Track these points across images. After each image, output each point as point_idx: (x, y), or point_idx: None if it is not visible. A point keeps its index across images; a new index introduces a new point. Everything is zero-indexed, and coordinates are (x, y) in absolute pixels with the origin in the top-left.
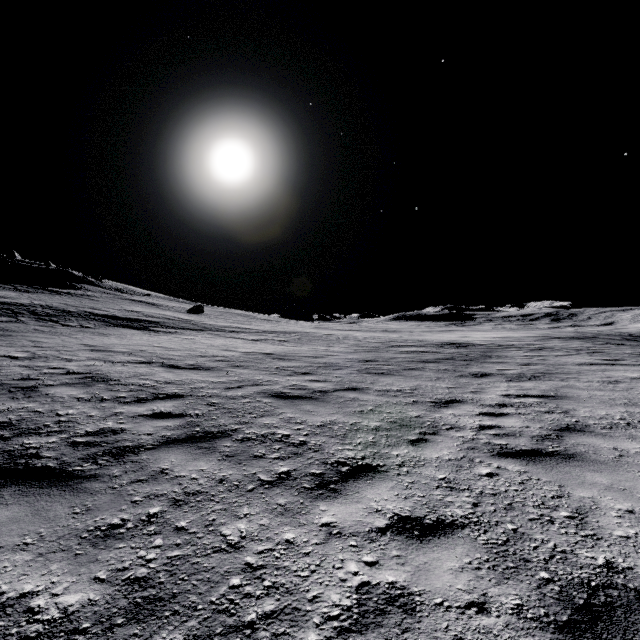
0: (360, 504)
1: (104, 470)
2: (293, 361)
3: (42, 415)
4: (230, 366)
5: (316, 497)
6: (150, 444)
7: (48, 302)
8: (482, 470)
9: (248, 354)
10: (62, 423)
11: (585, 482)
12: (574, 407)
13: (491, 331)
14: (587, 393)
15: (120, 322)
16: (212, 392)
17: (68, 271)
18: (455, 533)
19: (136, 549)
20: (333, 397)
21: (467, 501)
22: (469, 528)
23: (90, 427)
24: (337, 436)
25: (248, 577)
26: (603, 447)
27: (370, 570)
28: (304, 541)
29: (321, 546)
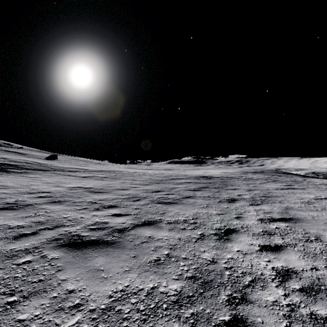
0: None
1: None
2: (105, 194)
3: None
4: (47, 202)
5: None
6: None
7: None
8: None
9: (72, 189)
10: None
11: None
12: (317, 231)
13: (217, 169)
14: (307, 214)
15: None
16: None
17: None
18: None
19: None
20: (130, 238)
21: None
22: None
23: None
24: None
25: None
26: None
27: None
28: None
29: None
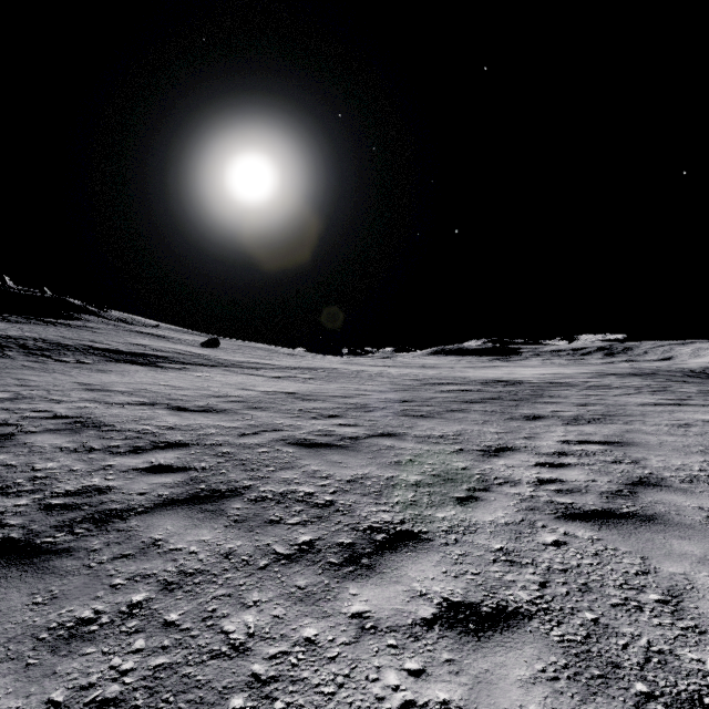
0: (400, 585)
1: (81, 542)
2: (319, 402)
3: (14, 470)
4: (246, 408)
5: (345, 576)
6: (142, 506)
7: (41, 334)
8: (546, 537)
9: (268, 394)
10: (37, 480)
11: (673, 553)
12: (644, 456)
13: (540, 367)
14: (656, 439)
15: (123, 357)
16: (223, 439)
17: (66, 299)
18: (521, 626)
19: (109, 655)
20: (365, 445)
21: (532, 580)
22: (538, 618)
23: (71, 485)
24: (370, 494)
25: (254, 696)
26: (686, 506)
27: (415, 683)
28: (329, 640)
29: (351, 647)
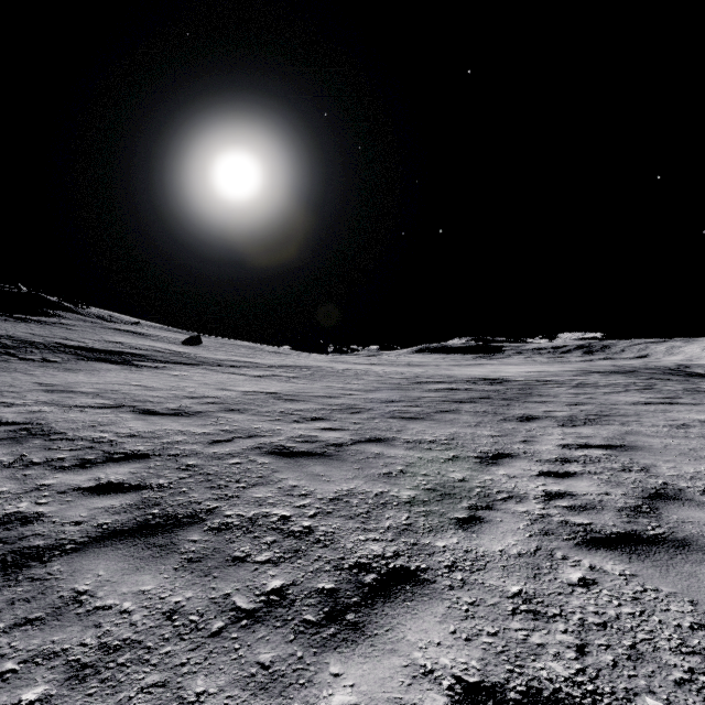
0: (397, 657)
1: None
2: (302, 402)
3: None
4: (222, 410)
5: (324, 643)
6: (73, 542)
7: (9, 331)
8: (571, 574)
9: (248, 394)
10: None
11: None
12: (653, 462)
13: (524, 365)
14: (659, 441)
15: (96, 355)
16: (190, 449)
17: (40, 295)
18: None
19: None
20: (351, 453)
21: (566, 642)
22: None
23: None
24: (357, 516)
25: None
26: None
27: None
28: None
29: None
